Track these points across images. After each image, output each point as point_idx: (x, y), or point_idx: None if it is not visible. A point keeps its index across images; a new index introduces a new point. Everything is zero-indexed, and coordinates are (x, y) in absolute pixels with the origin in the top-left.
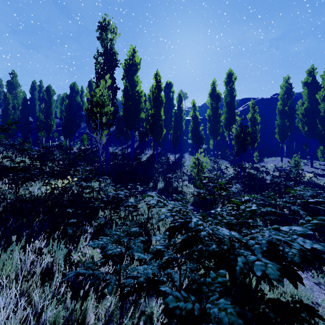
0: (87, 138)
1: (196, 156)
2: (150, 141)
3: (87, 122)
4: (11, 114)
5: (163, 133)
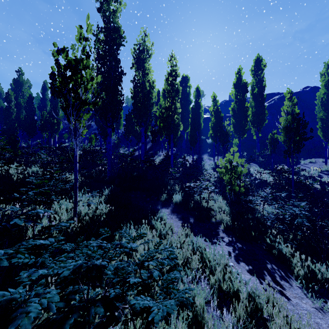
0: (94, 138)
1: (228, 157)
2: (164, 142)
3: (96, 121)
4: (14, 112)
5: (179, 129)
